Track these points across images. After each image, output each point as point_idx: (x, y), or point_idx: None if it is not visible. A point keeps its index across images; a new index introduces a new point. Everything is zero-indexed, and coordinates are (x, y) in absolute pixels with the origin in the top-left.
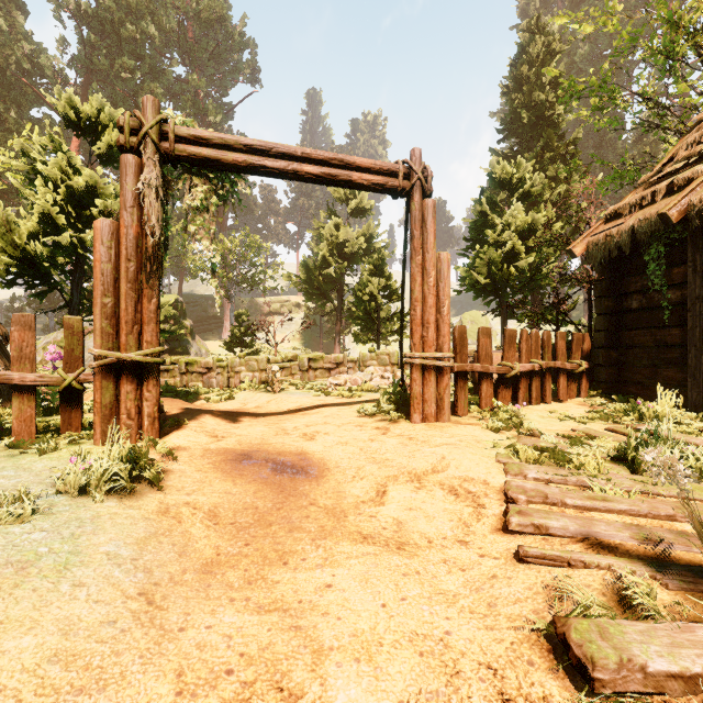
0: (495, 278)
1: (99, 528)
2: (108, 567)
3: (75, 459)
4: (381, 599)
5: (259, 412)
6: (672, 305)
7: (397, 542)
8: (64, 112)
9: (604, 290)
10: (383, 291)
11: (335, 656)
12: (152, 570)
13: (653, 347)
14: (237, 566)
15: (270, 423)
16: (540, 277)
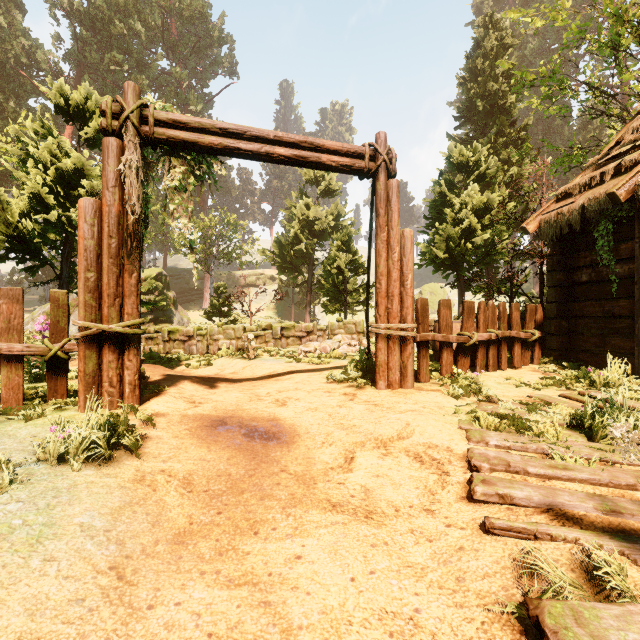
0: (453, 253)
1: (75, 498)
2: (80, 539)
3: (55, 428)
4: (350, 572)
5: (235, 378)
6: (620, 279)
7: (364, 510)
8: (54, 100)
9: (556, 264)
10: (350, 265)
11: (304, 636)
12: (124, 542)
13: (601, 318)
14: (209, 536)
15: (245, 389)
16: (495, 252)
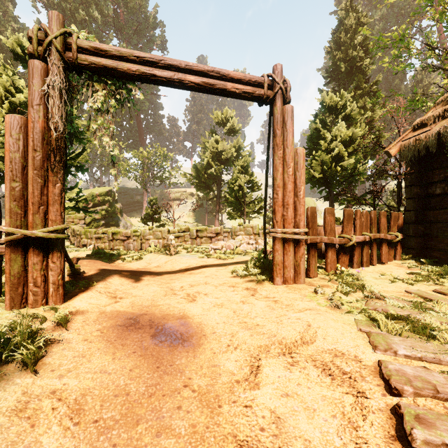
0: (326, 174)
1: None
2: None
3: None
4: None
5: (158, 271)
6: None
7: None
8: (13, 49)
9: (414, 180)
10: (248, 184)
11: None
12: None
13: None
14: None
15: (163, 282)
16: (357, 173)
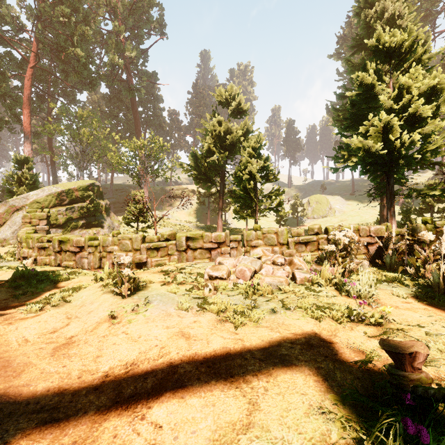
0: (390, 149)
1: None
2: None
3: None
4: None
5: (26, 394)
6: None
7: None
8: None
9: None
10: (261, 172)
11: None
12: None
13: None
14: None
15: None
16: (431, 150)
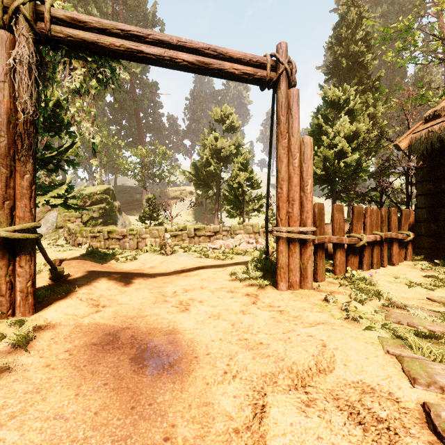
0: (329, 171)
1: None
2: None
3: None
4: None
5: (151, 272)
6: None
7: None
8: None
9: (426, 175)
10: (247, 181)
11: None
12: None
13: None
14: None
15: (155, 286)
16: (360, 170)
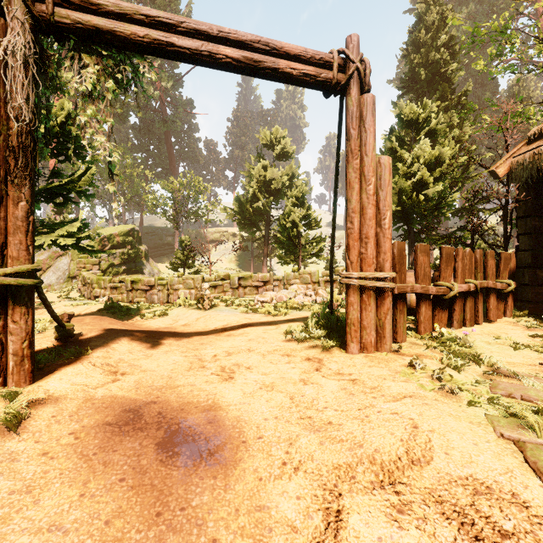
0: (405, 206)
1: None
2: None
3: None
4: None
5: (185, 331)
6: None
7: None
8: None
9: (530, 209)
10: (304, 220)
11: None
12: None
13: None
14: None
15: (189, 348)
16: (444, 205)
